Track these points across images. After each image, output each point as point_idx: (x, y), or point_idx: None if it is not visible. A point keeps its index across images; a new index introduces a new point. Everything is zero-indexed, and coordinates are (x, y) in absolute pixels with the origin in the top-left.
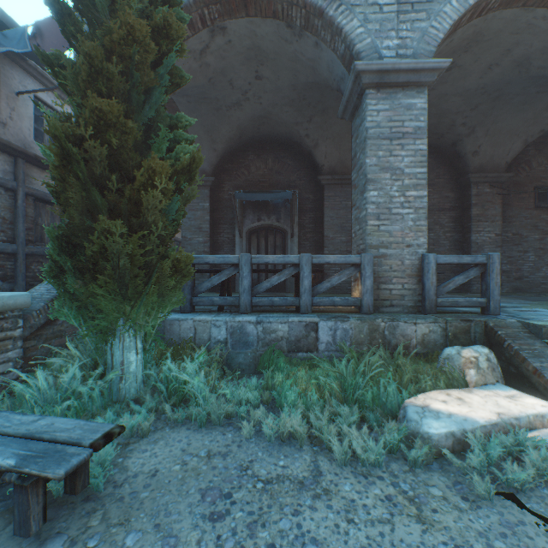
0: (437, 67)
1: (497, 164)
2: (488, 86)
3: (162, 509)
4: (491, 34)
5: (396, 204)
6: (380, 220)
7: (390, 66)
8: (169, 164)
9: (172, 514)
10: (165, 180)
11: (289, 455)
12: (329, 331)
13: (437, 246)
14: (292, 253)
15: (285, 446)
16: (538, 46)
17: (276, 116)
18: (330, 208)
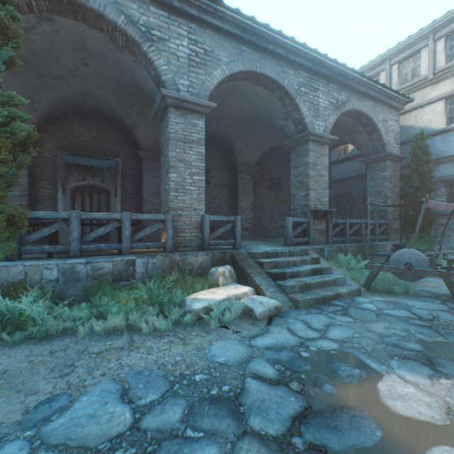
0: (210, 106)
1: (251, 162)
2: (243, 117)
3: (19, 384)
4: (241, 91)
5: (188, 183)
6: (178, 192)
7: (184, 98)
8: (4, 137)
9: (29, 383)
10: (5, 152)
11: (114, 338)
12: (143, 265)
13: (221, 208)
14: (116, 210)
15: (111, 336)
16: (262, 105)
17: (101, 96)
18: (148, 176)
